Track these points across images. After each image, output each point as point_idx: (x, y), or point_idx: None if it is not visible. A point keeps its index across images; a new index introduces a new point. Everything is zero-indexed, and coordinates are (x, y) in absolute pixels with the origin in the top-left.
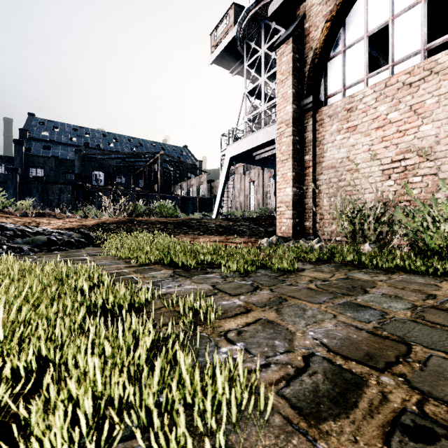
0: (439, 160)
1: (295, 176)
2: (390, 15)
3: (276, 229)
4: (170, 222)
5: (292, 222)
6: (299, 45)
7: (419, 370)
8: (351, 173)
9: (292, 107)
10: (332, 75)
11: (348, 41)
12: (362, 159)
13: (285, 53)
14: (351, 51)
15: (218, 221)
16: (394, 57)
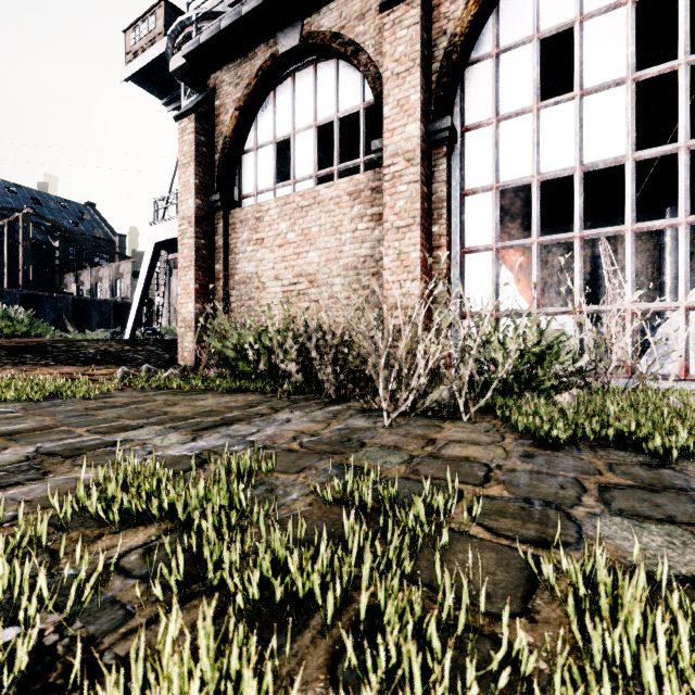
0: (321, 288)
1: (200, 289)
2: (292, 129)
3: (178, 356)
4: (6, 347)
5: (196, 346)
6: (206, 125)
7: (32, 434)
8: (259, 291)
9: (196, 202)
10: (246, 173)
11: (260, 139)
12: (269, 278)
13: (188, 131)
14: (263, 152)
15: (106, 344)
16: (295, 174)
